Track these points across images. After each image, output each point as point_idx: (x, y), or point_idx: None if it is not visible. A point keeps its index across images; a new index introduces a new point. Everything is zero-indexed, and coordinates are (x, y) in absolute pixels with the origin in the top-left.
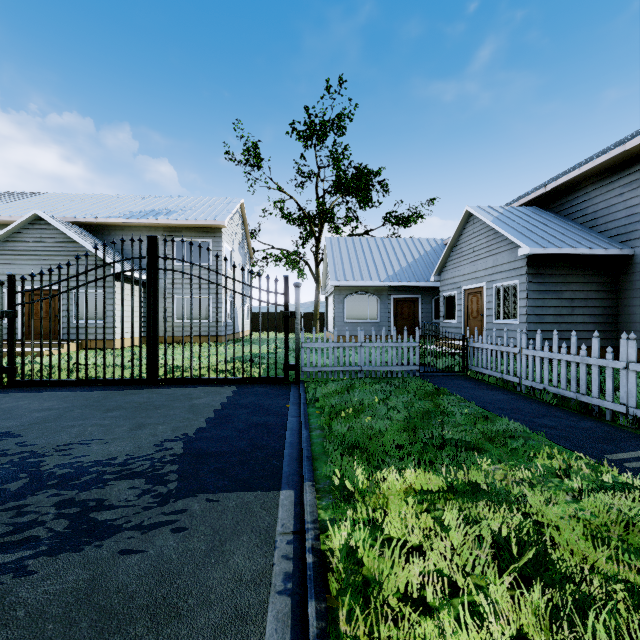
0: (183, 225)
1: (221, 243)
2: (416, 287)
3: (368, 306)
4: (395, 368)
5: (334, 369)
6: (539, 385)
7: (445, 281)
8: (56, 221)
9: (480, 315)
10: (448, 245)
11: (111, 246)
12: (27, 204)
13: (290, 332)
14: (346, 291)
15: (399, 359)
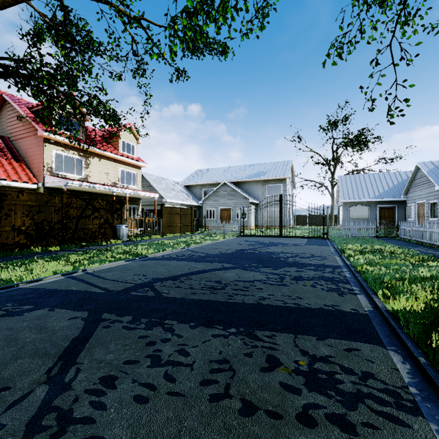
0: (270, 179)
1: (286, 185)
2: (393, 201)
3: (362, 211)
4: (366, 235)
5: (341, 235)
6: (414, 239)
7: (409, 198)
8: (229, 184)
9: (424, 216)
10: (409, 180)
11: (242, 190)
12: (210, 175)
13: (315, 226)
14: (349, 204)
15: (367, 232)
